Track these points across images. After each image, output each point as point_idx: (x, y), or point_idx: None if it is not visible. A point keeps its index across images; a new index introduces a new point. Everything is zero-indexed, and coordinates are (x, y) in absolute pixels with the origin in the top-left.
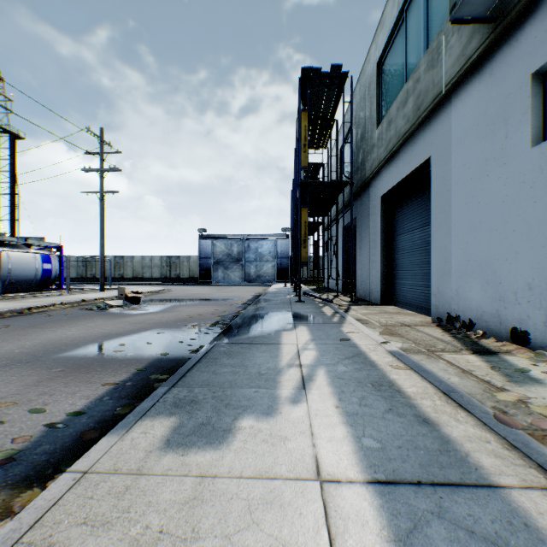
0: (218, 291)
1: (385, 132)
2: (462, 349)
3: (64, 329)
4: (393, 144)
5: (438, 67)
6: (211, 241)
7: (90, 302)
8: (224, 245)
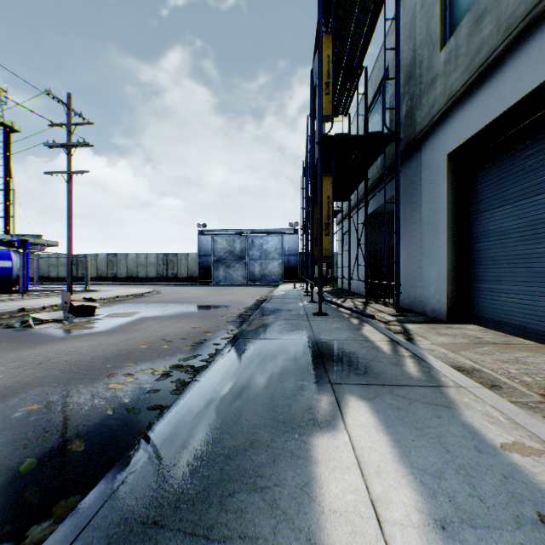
0: (214, 294)
1: (466, 40)
2: None
3: None
4: (490, 50)
5: None
6: (211, 237)
7: (33, 311)
8: (225, 241)
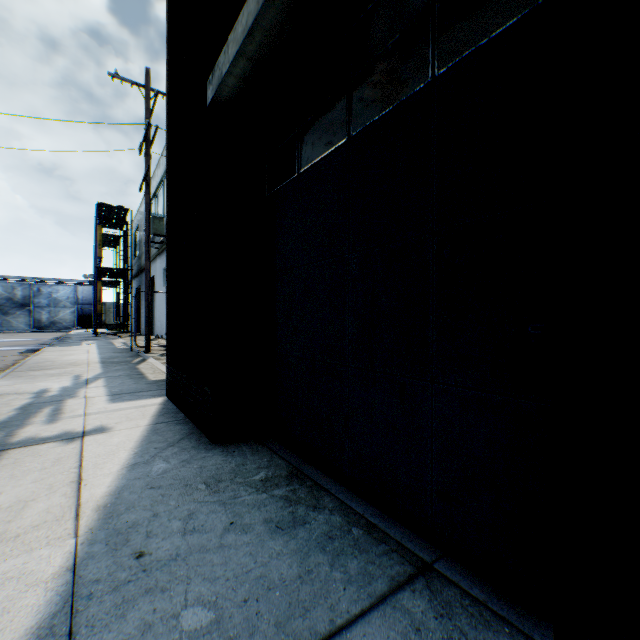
0: (12, 336)
1: None
2: None
3: None
4: None
5: None
6: None
7: None
8: (3, 288)
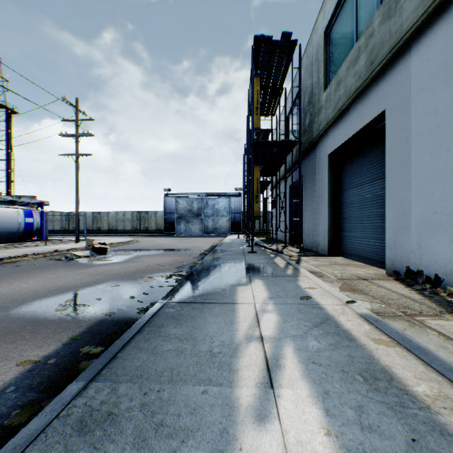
0: (179, 242)
1: (334, 92)
2: (442, 311)
3: (22, 281)
4: (342, 103)
5: (395, 16)
6: (175, 199)
7: (62, 252)
8: (186, 202)
